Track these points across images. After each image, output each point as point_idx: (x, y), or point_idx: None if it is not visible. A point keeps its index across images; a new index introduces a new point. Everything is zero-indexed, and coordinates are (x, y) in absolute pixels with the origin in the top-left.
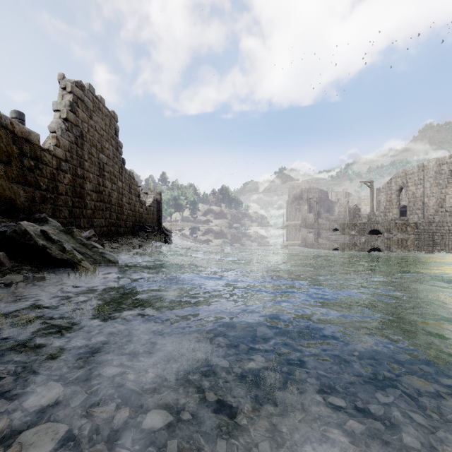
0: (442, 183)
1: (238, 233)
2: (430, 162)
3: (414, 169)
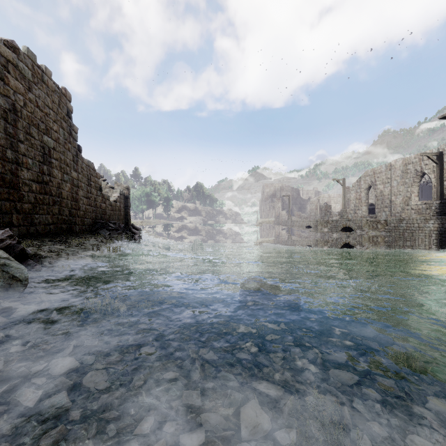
0: (408, 182)
1: (212, 230)
2: (397, 162)
3: (382, 169)
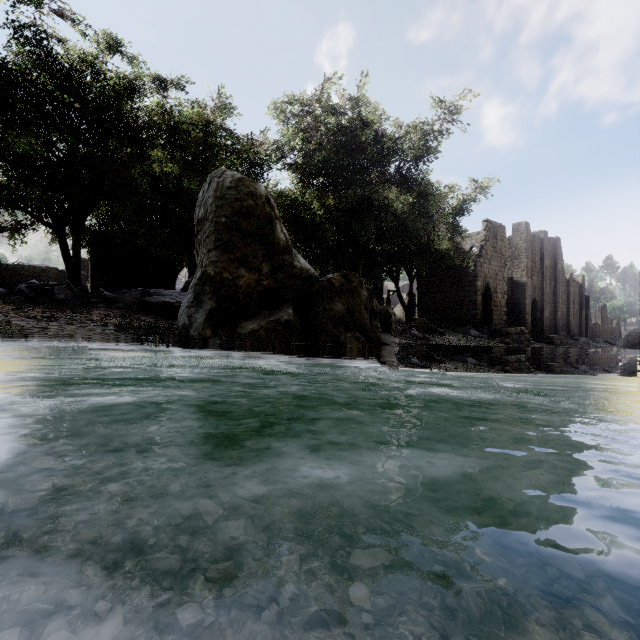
0: None
1: None
2: None
3: None
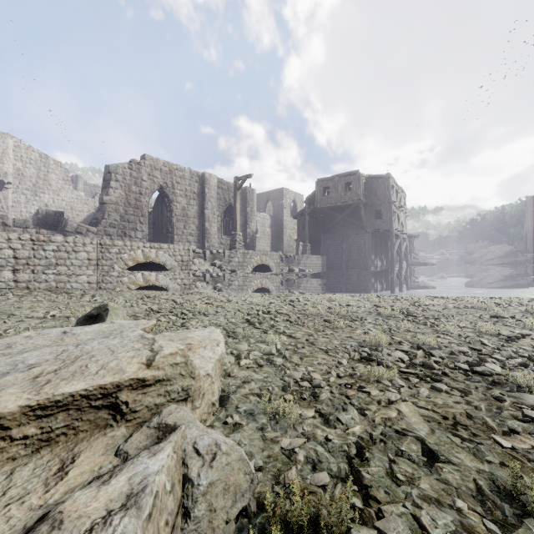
0: (218, 209)
1: None
2: (212, 178)
3: (185, 173)
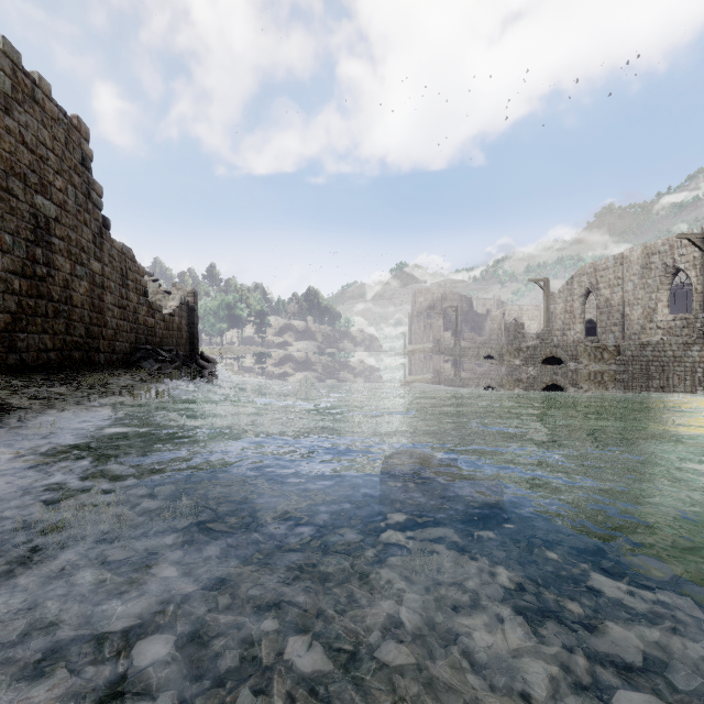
0: (652, 283)
1: (333, 363)
2: (633, 251)
3: (608, 263)
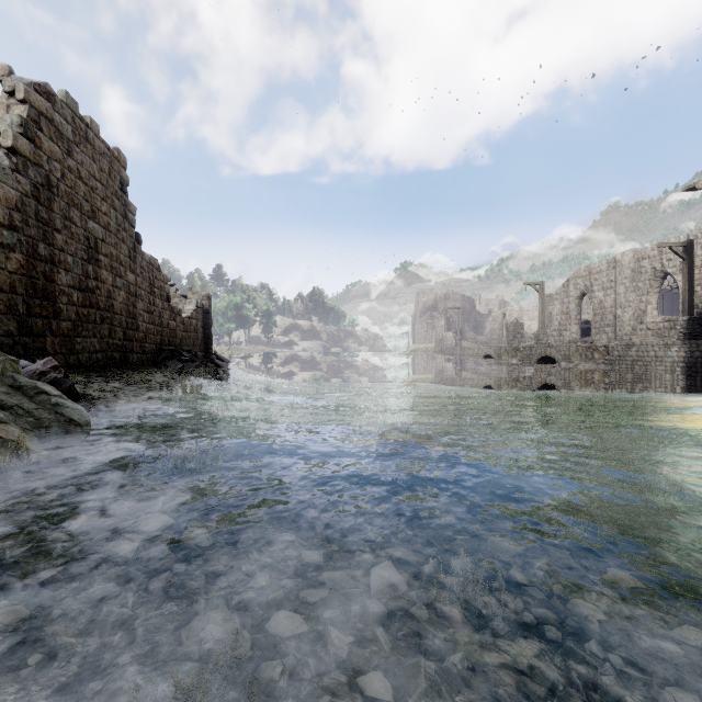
0: (642, 287)
1: (338, 362)
2: (625, 256)
3: (601, 266)
